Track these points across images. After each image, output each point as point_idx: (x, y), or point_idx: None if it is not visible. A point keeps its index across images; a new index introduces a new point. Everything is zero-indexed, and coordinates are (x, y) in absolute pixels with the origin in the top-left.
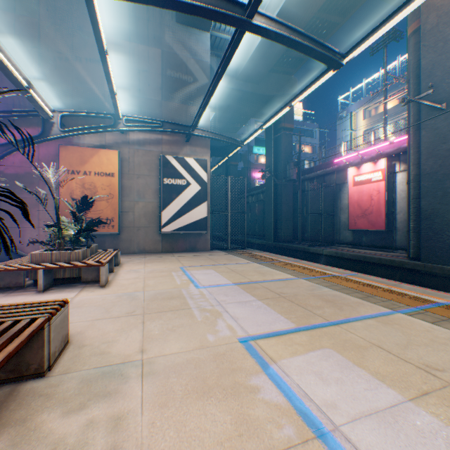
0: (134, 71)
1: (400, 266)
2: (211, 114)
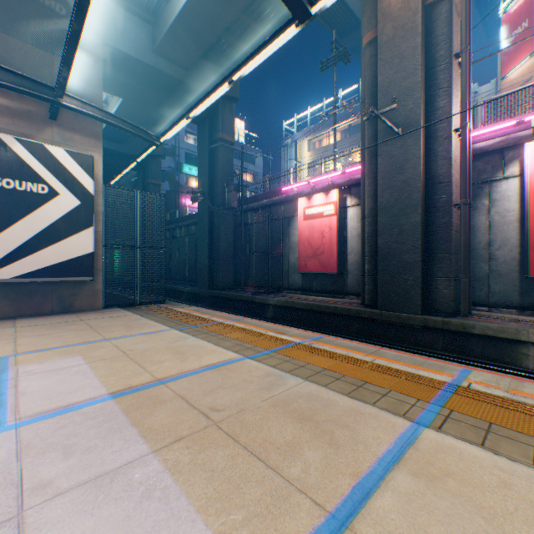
0: None
1: (357, 315)
2: (117, 101)
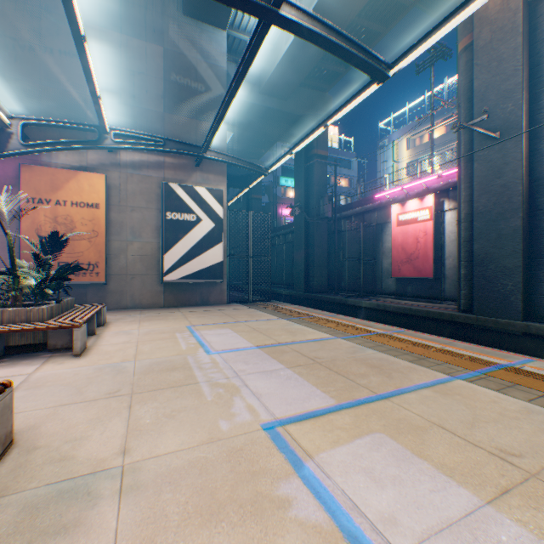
0: (127, 72)
1: (450, 319)
2: (229, 134)
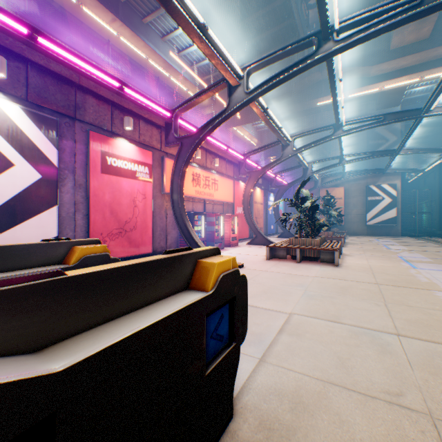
0: (350, 145)
1: None
2: None
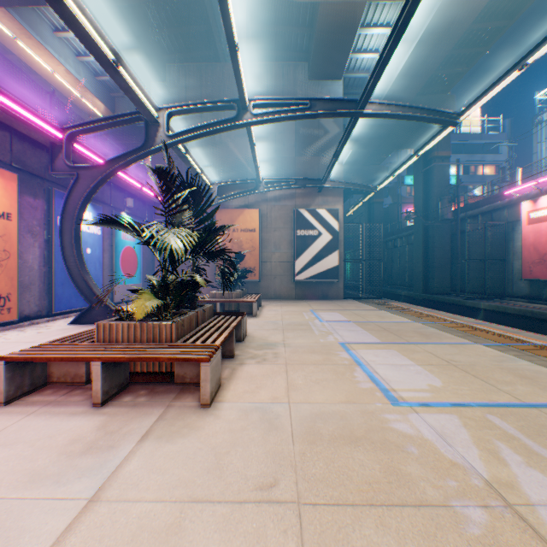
0: (271, 135)
1: None
2: (348, 150)
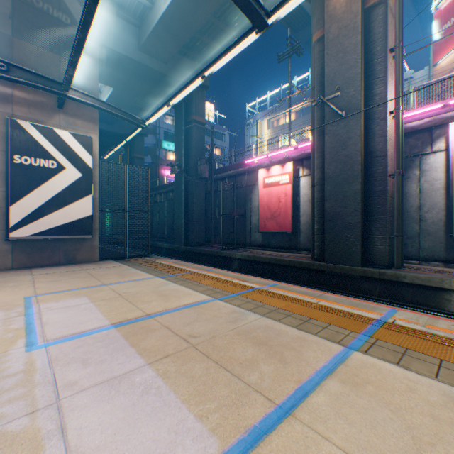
0: None
1: (307, 267)
2: (109, 90)
